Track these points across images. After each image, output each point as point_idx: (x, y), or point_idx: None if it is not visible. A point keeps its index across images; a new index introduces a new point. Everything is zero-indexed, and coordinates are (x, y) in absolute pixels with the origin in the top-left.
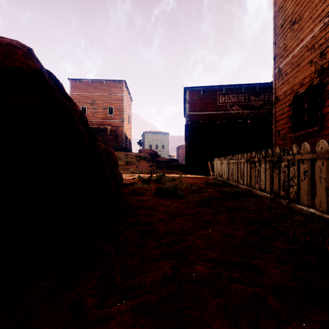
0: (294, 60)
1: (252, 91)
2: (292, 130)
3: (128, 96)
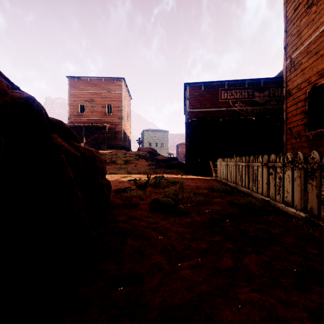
0: (311, 48)
1: (256, 86)
2: (309, 127)
3: (127, 94)
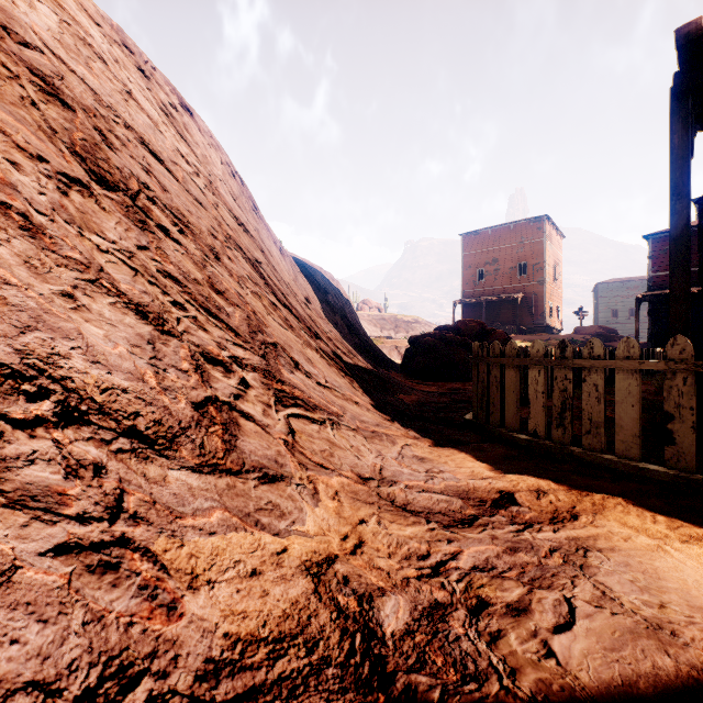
0: None
1: None
2: None
3: (554, 234)
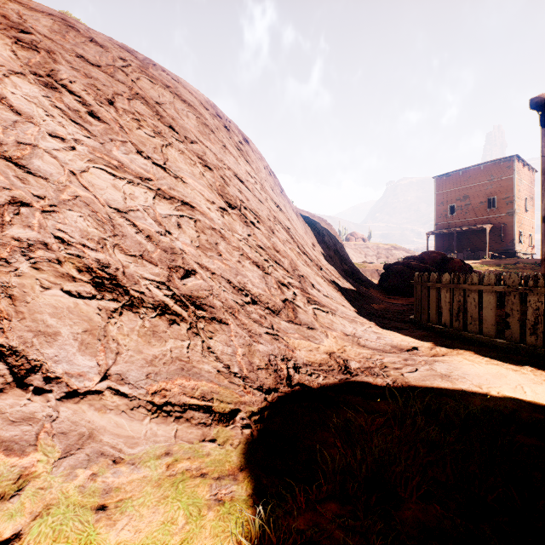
0: None
1: None
2: None
3: (525, 170)
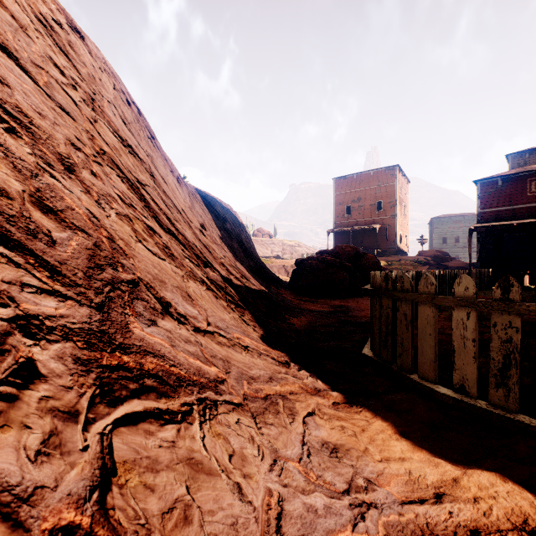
0: None
1: None
2: None
3: (403, 179)
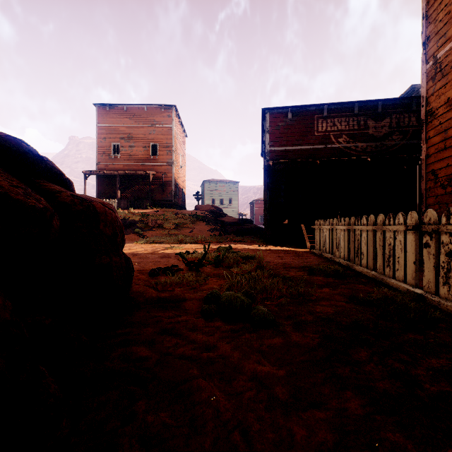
0: None
1: (370, 112)
2: None
3: (180, 128)
